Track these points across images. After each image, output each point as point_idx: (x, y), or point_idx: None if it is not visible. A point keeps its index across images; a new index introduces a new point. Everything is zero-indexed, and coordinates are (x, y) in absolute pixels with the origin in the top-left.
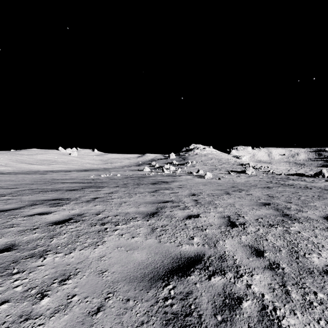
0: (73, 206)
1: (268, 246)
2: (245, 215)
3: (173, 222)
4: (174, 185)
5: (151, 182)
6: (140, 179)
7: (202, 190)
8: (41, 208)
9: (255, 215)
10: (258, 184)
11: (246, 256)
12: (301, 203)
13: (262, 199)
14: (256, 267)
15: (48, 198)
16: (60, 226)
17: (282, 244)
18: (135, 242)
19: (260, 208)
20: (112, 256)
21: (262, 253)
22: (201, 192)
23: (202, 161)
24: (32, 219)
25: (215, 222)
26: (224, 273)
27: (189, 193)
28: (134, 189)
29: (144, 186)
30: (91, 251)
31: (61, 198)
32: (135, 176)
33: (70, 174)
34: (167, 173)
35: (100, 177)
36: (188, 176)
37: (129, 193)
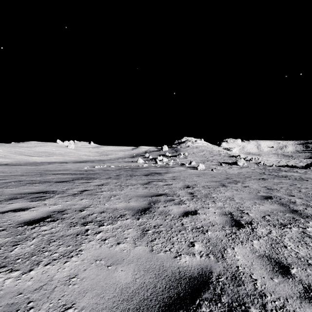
0: (56, 201)
1: (291, 257)
2: (249, 211)
3: (168, 221)
4: (167, 176)
5: (145, 173)
6: (133, 170)
7: (197, 182)
8: (19, 203)
9: (261, 211)
10: (251, 176)
11: (267, 275)
12: (304, 196)
13: (261, 191)
14: (288, 297)
15: (32, 190)
16: (33, 227)
17: (308, 254)
18: (120, 251)
19: (263, 202)
20: (86, 276)
21: (288, 269)
22: (196, 184)
23: (194, 153)
24: (2, 217)
25: (217, 221)
26: (246, 309)
27: (183, 185)
28: (126, 181)
29: (137, 178)
30: (59, 267)
31: (46, 190)
32: (128, 167)
33: (65, 165)
34: (160, 164)
35: (94, 168)
36: (181, 167)
37: (121, 185)
